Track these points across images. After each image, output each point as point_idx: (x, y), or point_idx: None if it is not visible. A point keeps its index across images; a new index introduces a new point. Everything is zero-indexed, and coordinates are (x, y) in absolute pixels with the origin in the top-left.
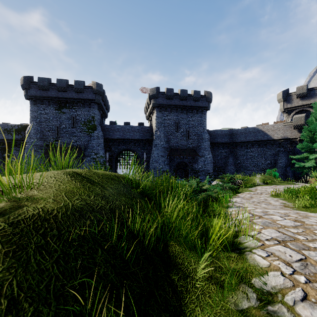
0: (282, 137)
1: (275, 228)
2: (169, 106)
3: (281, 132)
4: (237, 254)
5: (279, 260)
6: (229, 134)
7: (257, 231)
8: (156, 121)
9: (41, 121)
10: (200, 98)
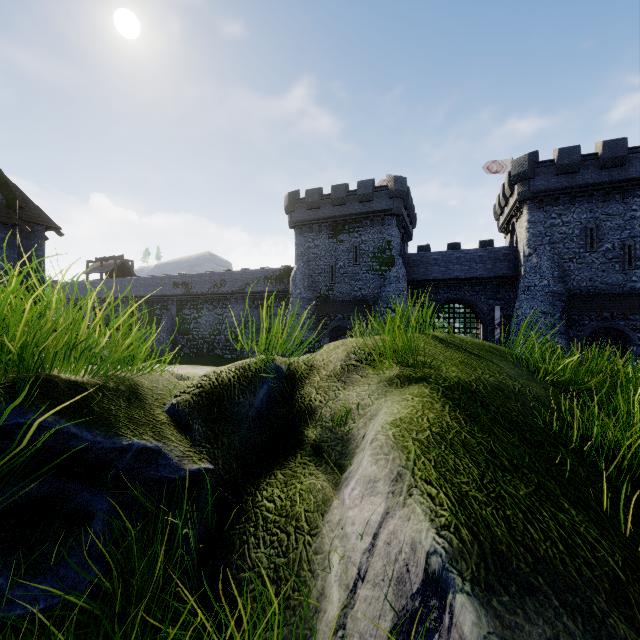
0: None
1: None
2: (565, 192)
3: None
4: None
5: None
6: None
7: None
8: (527, 232)
9: (310, 259)
10: None
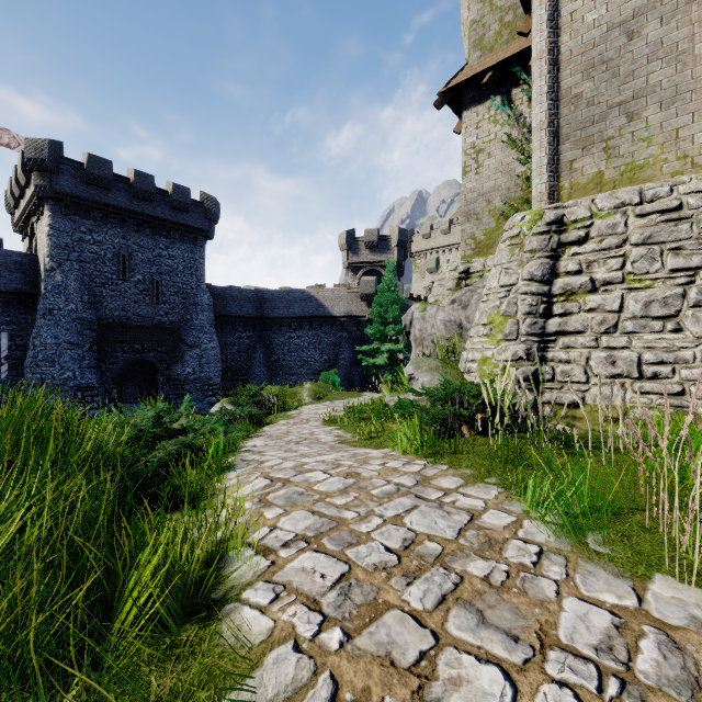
0: (345, 313)
1: (309, 505)
2: (97, 207)
3: (344, 304)
4: (199, 625)
5: (297, 603)
6: (256, 300)
7: (270, 526)
8: (50, 239)
9: None
10: (191, 207)
